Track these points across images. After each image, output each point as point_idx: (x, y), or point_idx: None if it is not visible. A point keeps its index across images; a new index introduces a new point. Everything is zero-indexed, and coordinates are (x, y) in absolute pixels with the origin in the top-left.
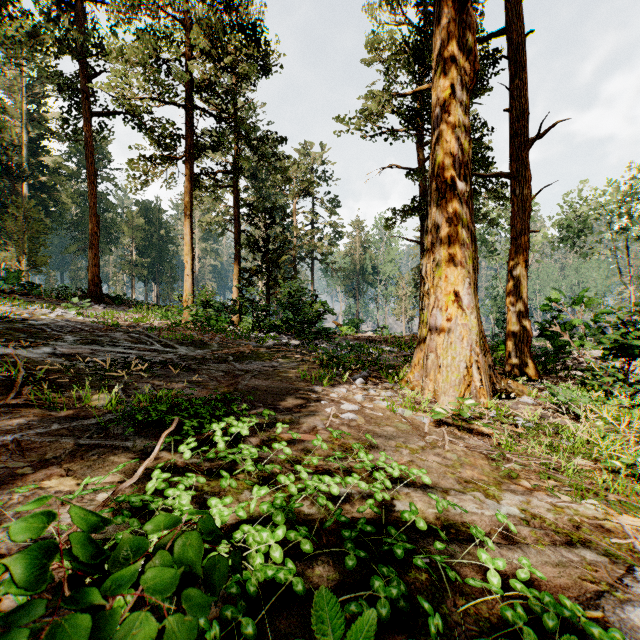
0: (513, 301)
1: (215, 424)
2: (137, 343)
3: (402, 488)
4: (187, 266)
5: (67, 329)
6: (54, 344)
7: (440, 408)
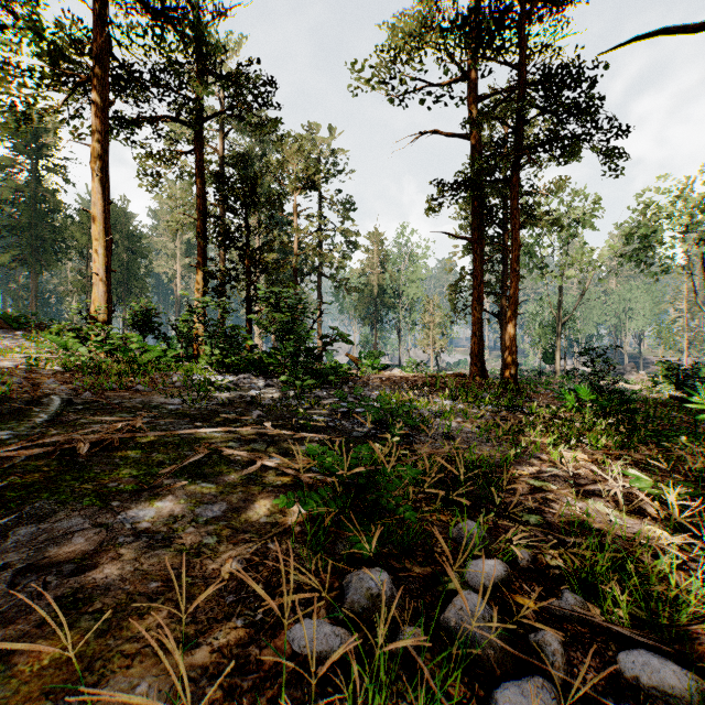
0: None
1: None
2: None
3: None
4: (97, 259)
5: None
6: None
7: None
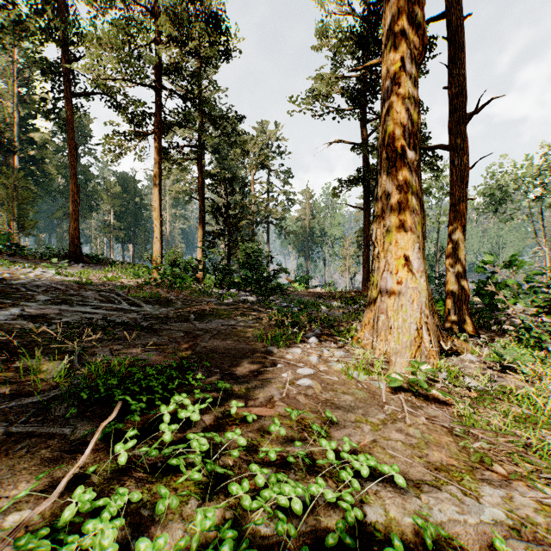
0: (452, 262)
1: (163, 406)
2: (106, 302)
3: (370, 484)
4: (156, 230)
5: (42, 288)
6: (24, 304)
7: (396, 374)
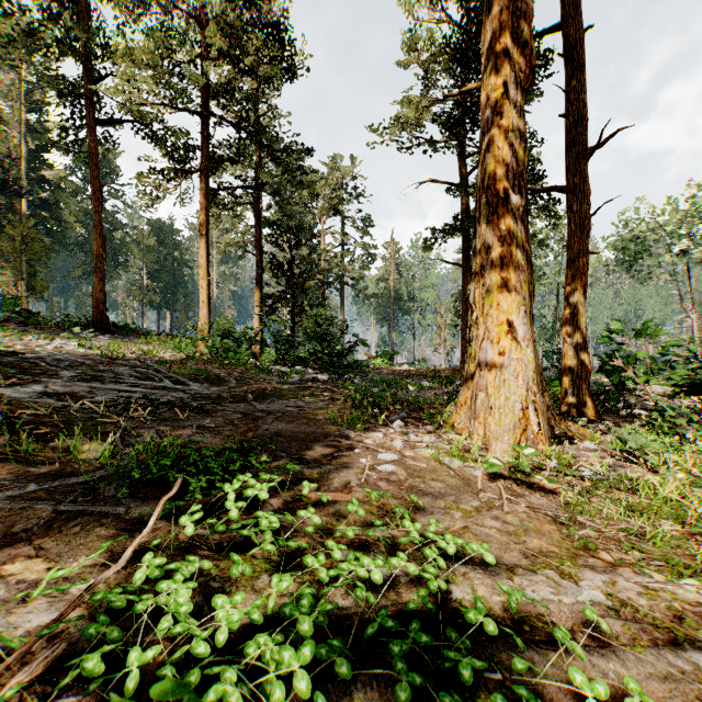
0: (570, 331)
1: (227, 484)
2: (144, 379)
3: (458, 566)
4: (202, 292)
5: (65, 363)
6: (47, 381)
7: (495, 458)
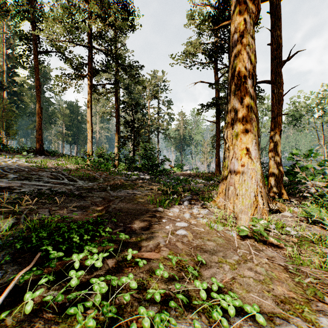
0: (273, 154)
1: (75, 255)
2: (54, 179)
3: (234, 318)
4: (89, 135)
5: (14, 170)
6: None
7: (243, 226)
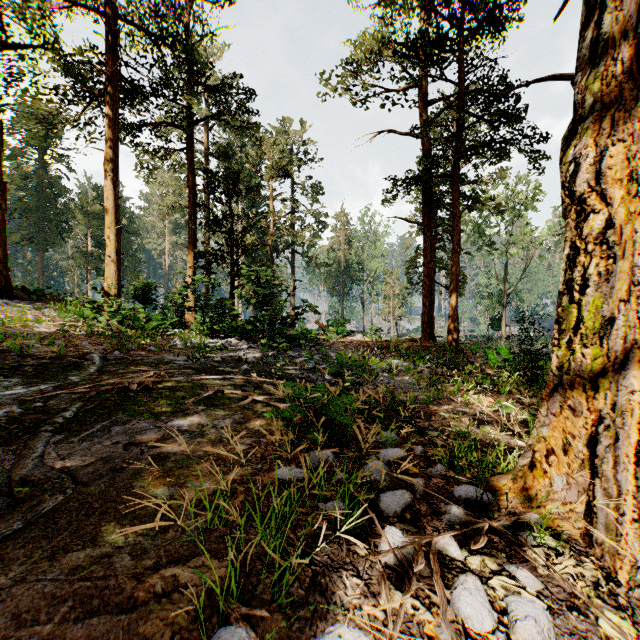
0: None
1: None
2: None
3: None
4: (109, 244)
5: None
6: None
7: None
